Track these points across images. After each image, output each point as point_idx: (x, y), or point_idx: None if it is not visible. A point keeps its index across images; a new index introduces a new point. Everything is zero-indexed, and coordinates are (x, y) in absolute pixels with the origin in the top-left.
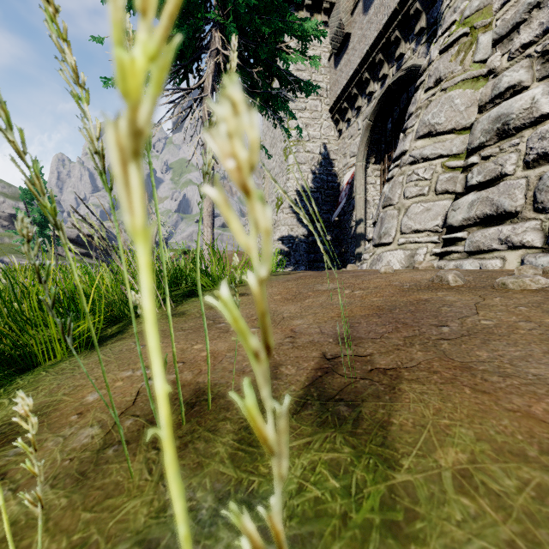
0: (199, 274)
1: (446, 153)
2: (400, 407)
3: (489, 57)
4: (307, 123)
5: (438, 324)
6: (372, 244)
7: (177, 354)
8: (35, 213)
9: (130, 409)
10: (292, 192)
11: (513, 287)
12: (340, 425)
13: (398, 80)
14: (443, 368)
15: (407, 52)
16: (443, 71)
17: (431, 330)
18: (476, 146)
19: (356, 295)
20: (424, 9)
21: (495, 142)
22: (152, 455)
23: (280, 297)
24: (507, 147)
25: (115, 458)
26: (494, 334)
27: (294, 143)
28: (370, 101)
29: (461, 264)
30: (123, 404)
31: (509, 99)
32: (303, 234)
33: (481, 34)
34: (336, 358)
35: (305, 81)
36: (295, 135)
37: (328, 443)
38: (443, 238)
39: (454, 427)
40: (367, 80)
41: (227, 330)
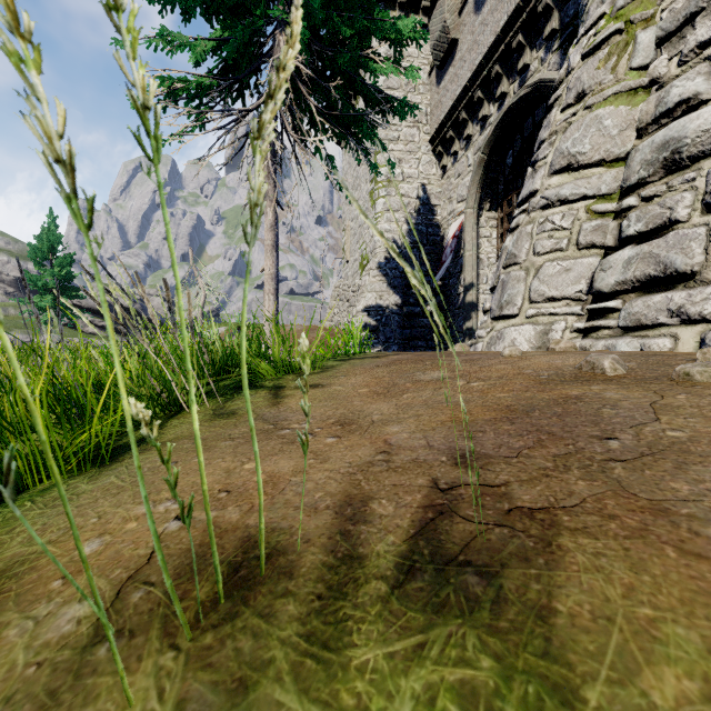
0: (245, 368)
1: (592, 192)
2: (564, 580)
3: (651, 62)
4: (401, 158)
5: (602, 436)
6: (490, 316)
7: (220, 478)
8: (48, 276)
9: (143, 571)
10: (382, 248)
11: (701, 379)
12: (470, 610)
13: (521, 99)
14: (622, 510)
15: (534, 63)
16: (588, 82)
17: (593, 445)
18: (634, 183)
19: (474, 389)
20: (556, 4)
21: (661, 178)
22: (167, 659)
23: (368, 390)
24: (678, 183)
25: (108, 664)
26: (692, 454)
27: (384, 184)
28: (483, 128)
29: (613, 344)
30: (134, 561)
31: (680, 118)
32: (395, 303)
33: (641, 31)
34: (454, 488)
35: (399, 100)
36: (385, 173)
37: (453, 646)
38: (587, 309)
39: (663, 623)
40: (480, 100)
41: (293, 440)
